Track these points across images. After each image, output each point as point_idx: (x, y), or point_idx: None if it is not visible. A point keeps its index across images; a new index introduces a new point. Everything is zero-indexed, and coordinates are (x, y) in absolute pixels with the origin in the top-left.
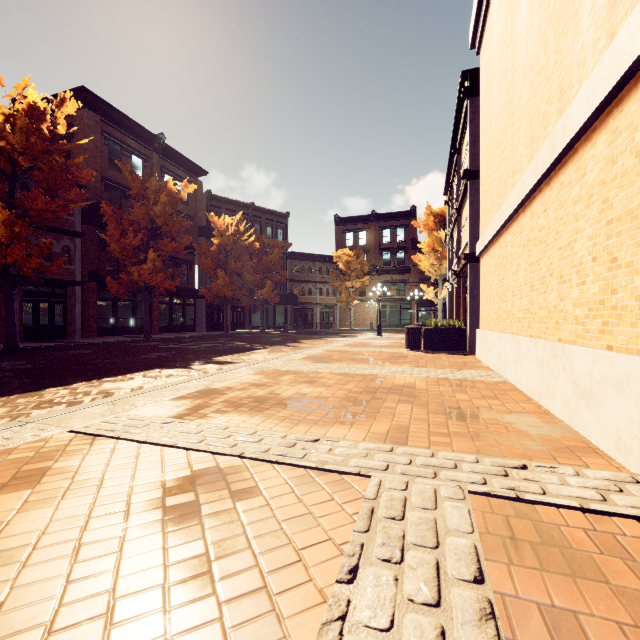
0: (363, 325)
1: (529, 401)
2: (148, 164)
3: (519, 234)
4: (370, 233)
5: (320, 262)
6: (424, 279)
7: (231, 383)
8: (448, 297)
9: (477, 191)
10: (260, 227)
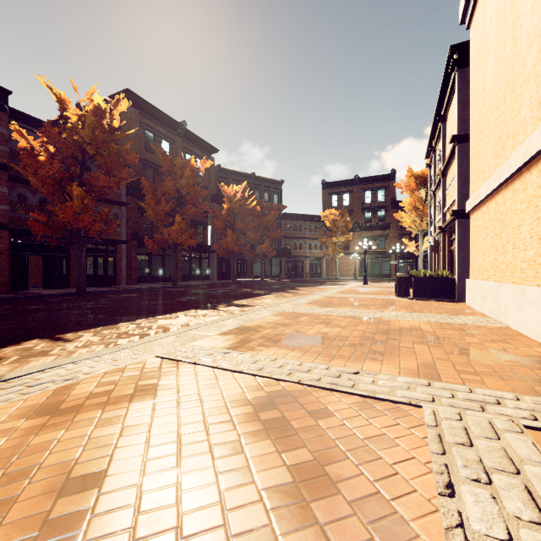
0: (347, 275)
1: (540, 346)
2: (173, 146)
3: (522, 191)
4: (353, 195)
5: (309, 221)
6: (403, 234)
7: (259, 322)
8: (429, 250)
9: (466, 153)
10: (259, 193)
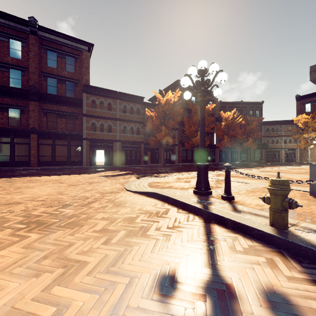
0: None
1: None
2: (197, 98)
3: None
4: None
5: (284, 124)
6: None
7: None
8: None
9: None
10: (246, 112)
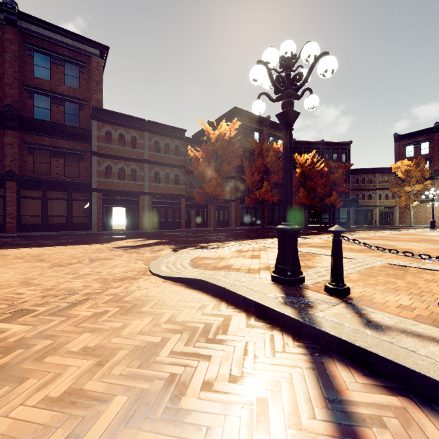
0: (425, 223)
1: None
2: (261, 134)
3: None
4: (433, 143)
5: (379, 173)
6: None
7: (310, 242)
8: None
9: None
10: (328, 155)
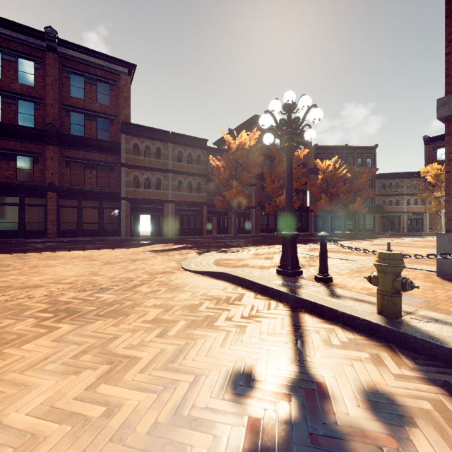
0: None
1: None
2: (282, 141)
3: None
4: None
5: (407, 178)
6: None
7: None
8: None
9: None
10: (352, 160)
